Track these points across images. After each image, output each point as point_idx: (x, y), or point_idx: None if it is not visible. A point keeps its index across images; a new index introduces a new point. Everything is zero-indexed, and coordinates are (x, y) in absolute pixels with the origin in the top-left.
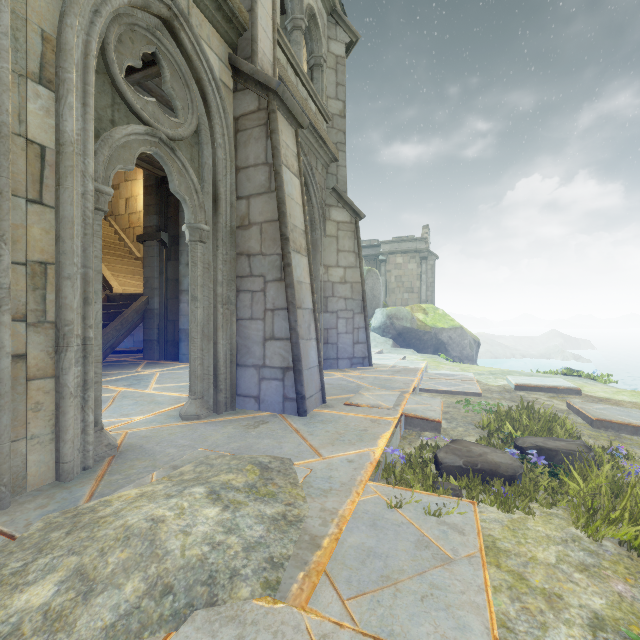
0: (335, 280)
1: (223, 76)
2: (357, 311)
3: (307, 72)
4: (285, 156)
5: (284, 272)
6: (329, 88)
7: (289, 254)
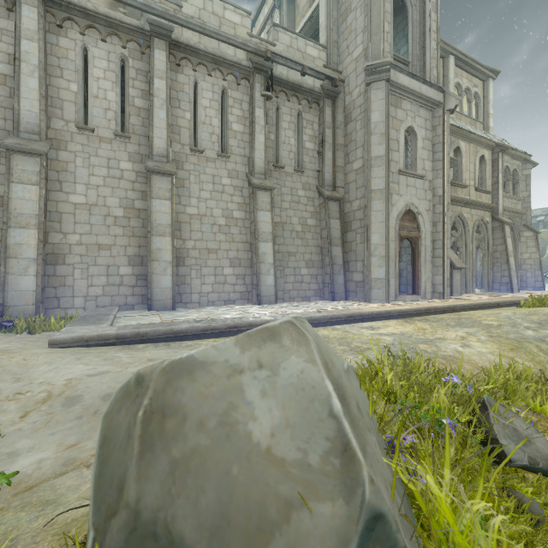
0: (525, 258)
1: (489, 220)
2: (536, 269)
3: (511, 185)
4: (507, 235)
5: (507, 262)
6: (522, 188)
7: (508, 258)
